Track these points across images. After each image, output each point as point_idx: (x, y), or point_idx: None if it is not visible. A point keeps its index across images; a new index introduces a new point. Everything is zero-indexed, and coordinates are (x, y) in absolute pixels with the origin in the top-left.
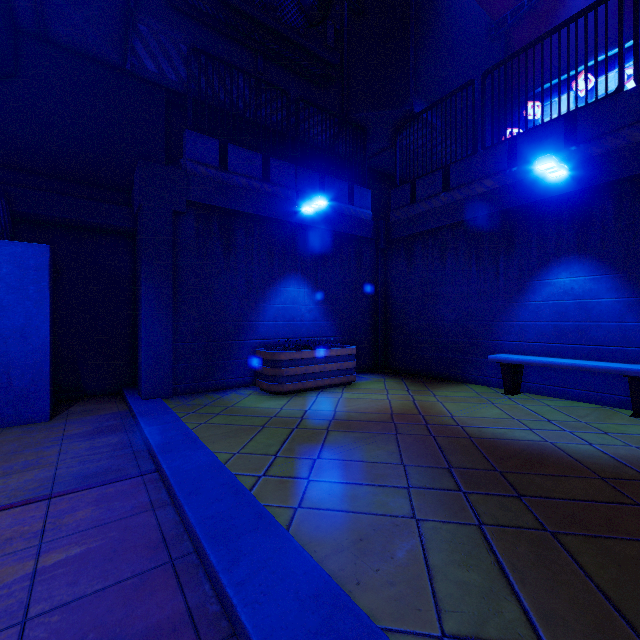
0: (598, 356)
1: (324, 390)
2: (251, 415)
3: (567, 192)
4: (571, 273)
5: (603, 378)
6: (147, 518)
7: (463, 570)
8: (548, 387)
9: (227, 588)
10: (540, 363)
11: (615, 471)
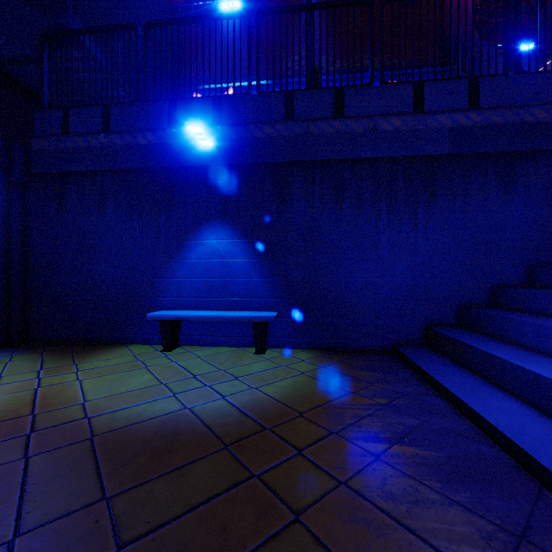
0: (235, 307)
1: None
2: None
3: (215, 164)
4: (218, 236)
5: (238, 324)
6: None
7: None
8: (201, 337)
9: None
10: (193, 317)
11: (239, 429)
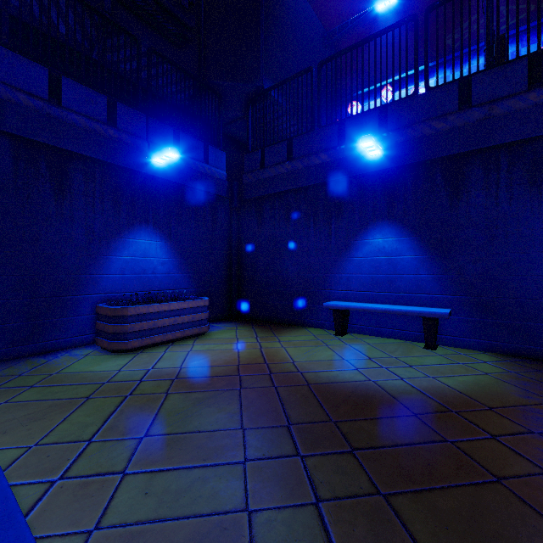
0: (402, 301)
1: (175, 343)
2: (77, 383)
3: (381, 169)
4: (383, 235)
5: (405, 318)
6: None
7: None
8: (367, 327)
9: None
10: (362, 308)
11: (423, 405)
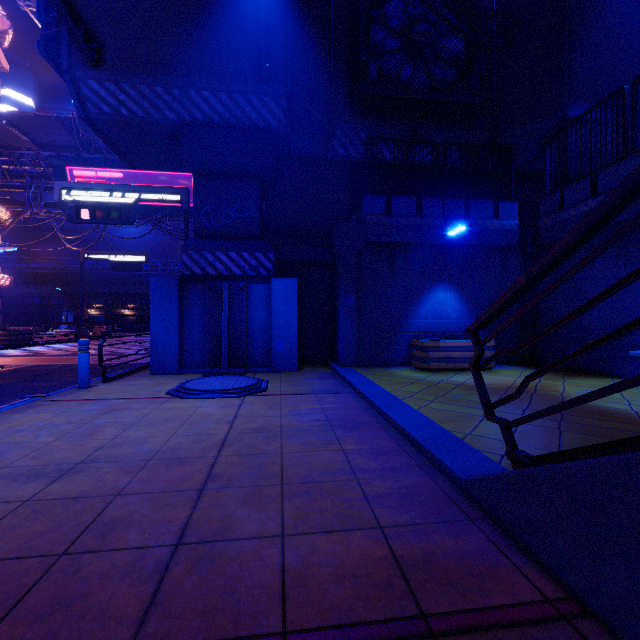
0: None
1: (463, 371)
2: (405, 378)
3: None
4: None
5: None
6: (356, 403)
7: (493, 428)
8: None
9: (389, 414)
10: None
11: None
